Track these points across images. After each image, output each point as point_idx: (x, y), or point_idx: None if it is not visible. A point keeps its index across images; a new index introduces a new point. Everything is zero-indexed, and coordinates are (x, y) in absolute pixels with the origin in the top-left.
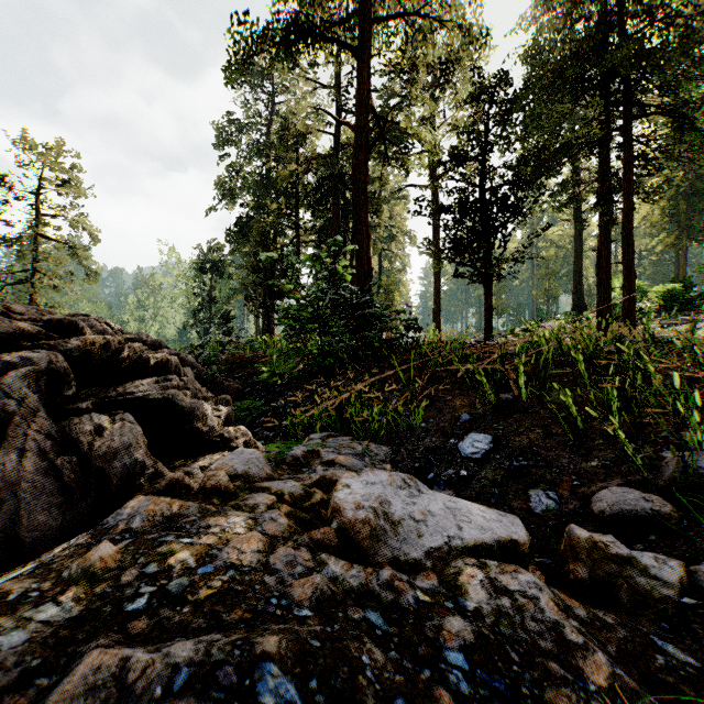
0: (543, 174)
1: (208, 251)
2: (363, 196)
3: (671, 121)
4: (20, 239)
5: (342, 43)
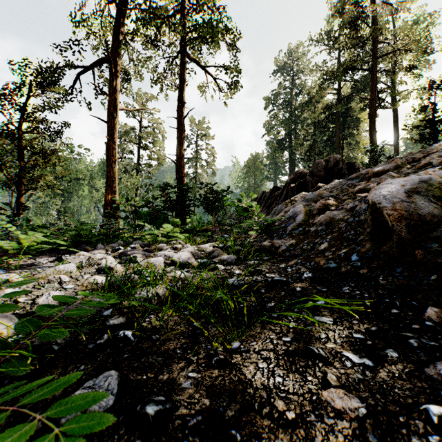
0: None
1: (254, 158)
2: (374, 124)
3: None
4: (194, 160)
5: (364, 69)
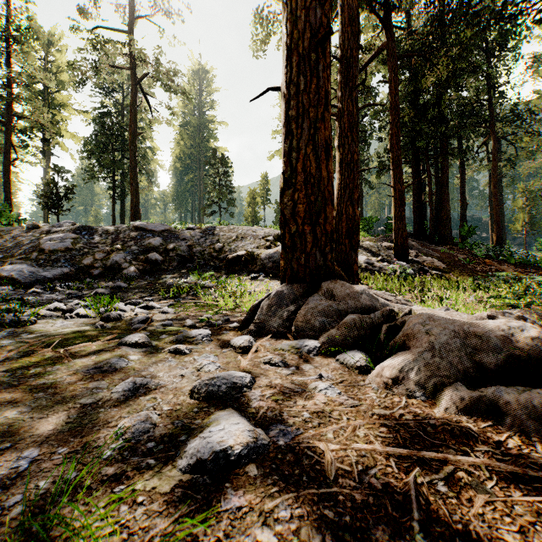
0: (74, 193)
1: None
2: (10, 177)
3: (124, 180)
4: None
5: None
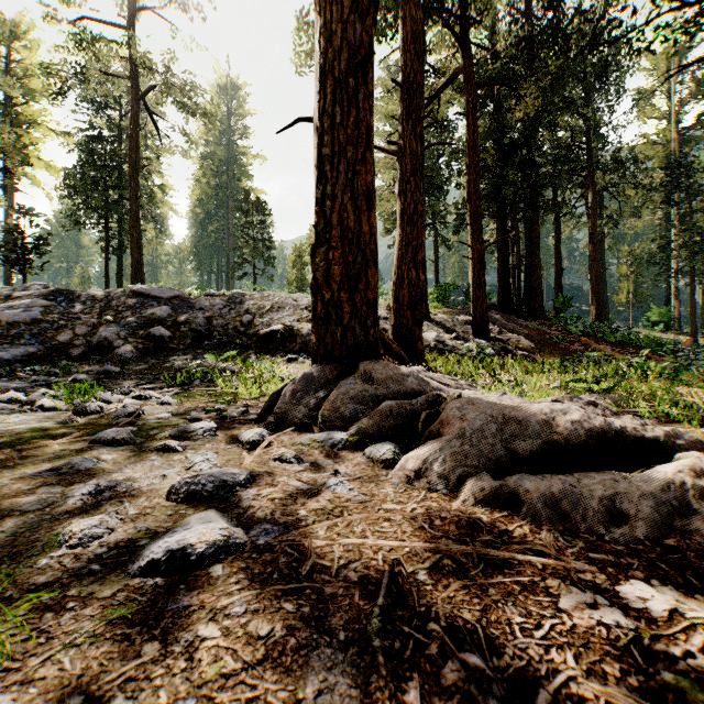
0: (49, 244)
1: None
2: None
3: (122, 228)
4: None
5: None
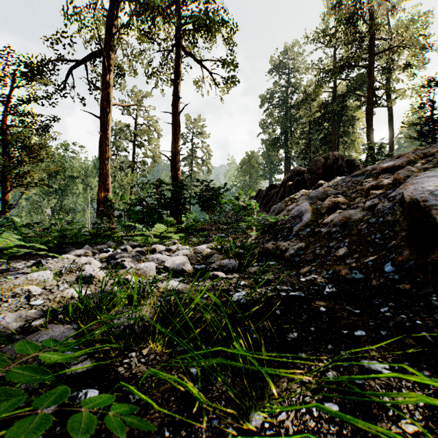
0: None
1: (249, 157)
2: (371, 122)
3: None
4: (190, 158)
5: (361, 66)
